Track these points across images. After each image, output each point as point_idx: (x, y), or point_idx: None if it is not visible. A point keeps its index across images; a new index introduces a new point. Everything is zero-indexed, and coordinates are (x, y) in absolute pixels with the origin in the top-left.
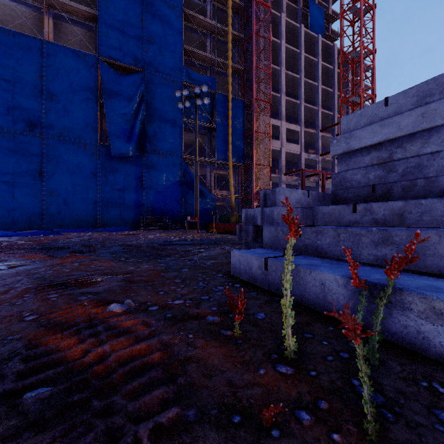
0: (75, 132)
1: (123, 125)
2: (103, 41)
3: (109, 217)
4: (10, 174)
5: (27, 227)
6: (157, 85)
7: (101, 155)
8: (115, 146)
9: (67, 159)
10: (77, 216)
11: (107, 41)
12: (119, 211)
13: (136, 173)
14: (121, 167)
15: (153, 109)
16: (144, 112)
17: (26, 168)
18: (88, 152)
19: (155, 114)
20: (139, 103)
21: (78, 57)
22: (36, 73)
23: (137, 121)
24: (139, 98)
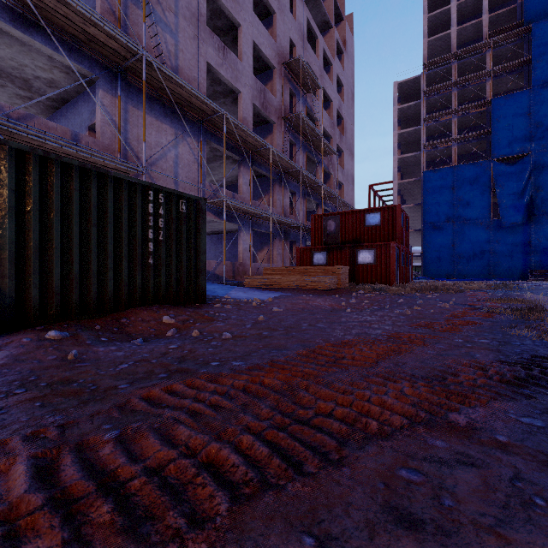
0: (474, 216)
1: (512, 202)
2: (494, 148)
3: (499, 270)
4: (437, 248)
5: (446, 277)
6: (546, 159)
7: (493, 227)
8: (505, 219)
9: (469, 234)
10: (475, 270)
11: (498, 145)
12: (508, 266)
13: (523, 236)
14: (510, 233)
15: (541, 181)
16: (532, 187)
17: (445, 244)
18: (483, 227)
19: (543, 184)
20: (526, 180)
21: (476, 167)
22: (450, 187)
23: (524, 196)
24: (527, 177)
